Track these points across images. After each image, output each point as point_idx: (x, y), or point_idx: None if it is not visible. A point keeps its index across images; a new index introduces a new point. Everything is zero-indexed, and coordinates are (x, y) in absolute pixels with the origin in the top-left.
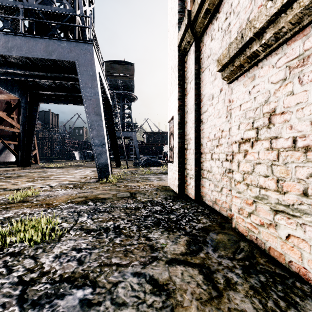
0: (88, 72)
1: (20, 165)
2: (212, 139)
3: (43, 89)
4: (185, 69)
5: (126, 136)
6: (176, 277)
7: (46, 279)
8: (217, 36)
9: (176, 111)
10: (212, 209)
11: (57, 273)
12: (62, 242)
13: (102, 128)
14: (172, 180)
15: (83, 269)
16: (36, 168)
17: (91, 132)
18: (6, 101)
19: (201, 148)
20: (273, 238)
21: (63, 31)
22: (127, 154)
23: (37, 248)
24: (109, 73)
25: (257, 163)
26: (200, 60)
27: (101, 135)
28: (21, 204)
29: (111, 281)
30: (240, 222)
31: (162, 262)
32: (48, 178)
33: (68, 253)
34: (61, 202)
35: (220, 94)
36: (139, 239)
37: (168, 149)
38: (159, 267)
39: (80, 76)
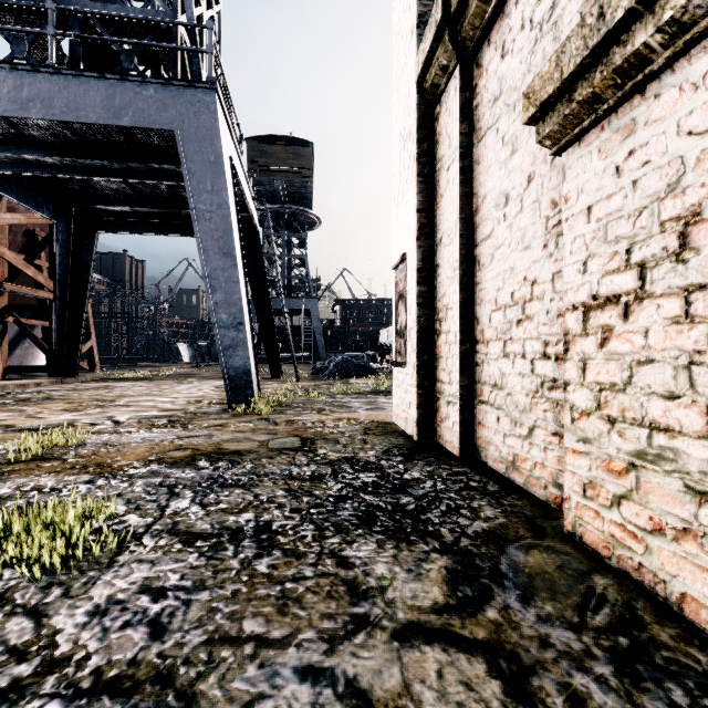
0: (205, 155)
1: (54, 375)
2: (505, 304)
3: (106, 200)
4: (434, 138)
5: (295, 309)
6: (423, 686)
7: (54, 682)
8: (520, 42)
9: (412, 240)
10: (507, 482)
11: (88, 663)
12: (119, 567)
13: (236, 286)
14: (403, 409)
15: (161, 652)
16: (90, 381)
17: (211, 295)
18: (24, 230)
19: (476, 329)
20: (696, 570)
21: (150, 67)
22: (299, 350)
23: (51, 585)
24: (256, 165)
25: (642, 360)
26: (472, 111)
27: (235, 303)
28: (38, 463)
29: (238, 693)
30: (587, 520)
31: (381, 633)
32: (113, 403)
33: (127, 601)
34: (133, 461)
35: (528, 189)
36: (319, 561)
37: (394, 335)
38: (374, 652)
39: (187, 164)
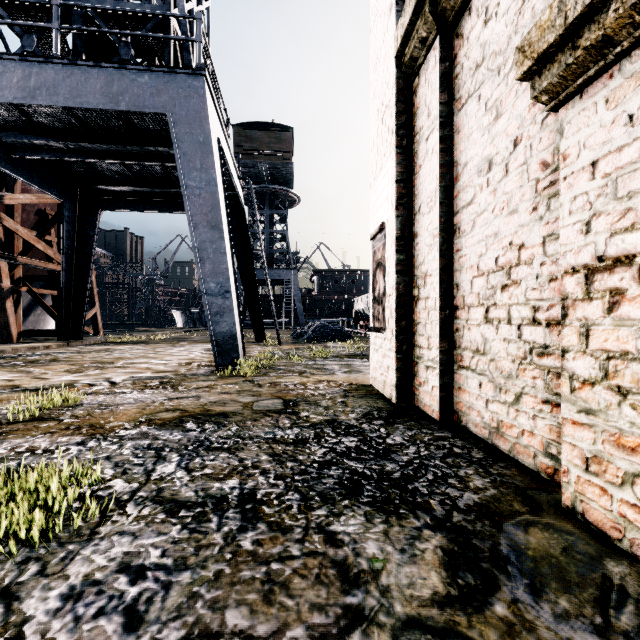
0: (194, 136)
1: (62, 338)
2: (488, 270)
3: (107, 181)
4: (412, 110)
5: (277, 279)
6: None
7: None
8: (505, 5)
9: (390, 210)
10: (491, 449)
11: None
12: (99, 540)
13: (223, 257)
14: (381, 372)
15: None
16: (93, 345)
17: (200, 265)
18: (36, 209)
19: (456, 295)
20: None
21: (146, 59)
22: (280, 317)
23: (28, 560)
24: (242, 149)
25: None
26: (452, 80)
27: (222, 273)
28: (35, 424)
29: None
30: (591, 496)
31: (378, 632)
32: (111, 365)
33: (104, 582)
34: (124, 422)
35: (514, 152)
36: (306, 537)
37: (371, 302)
38: None
39: (178, 145)
